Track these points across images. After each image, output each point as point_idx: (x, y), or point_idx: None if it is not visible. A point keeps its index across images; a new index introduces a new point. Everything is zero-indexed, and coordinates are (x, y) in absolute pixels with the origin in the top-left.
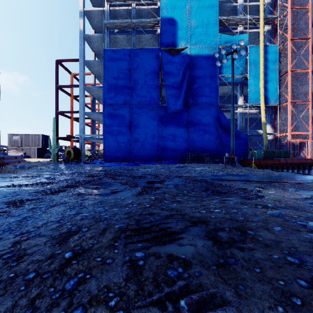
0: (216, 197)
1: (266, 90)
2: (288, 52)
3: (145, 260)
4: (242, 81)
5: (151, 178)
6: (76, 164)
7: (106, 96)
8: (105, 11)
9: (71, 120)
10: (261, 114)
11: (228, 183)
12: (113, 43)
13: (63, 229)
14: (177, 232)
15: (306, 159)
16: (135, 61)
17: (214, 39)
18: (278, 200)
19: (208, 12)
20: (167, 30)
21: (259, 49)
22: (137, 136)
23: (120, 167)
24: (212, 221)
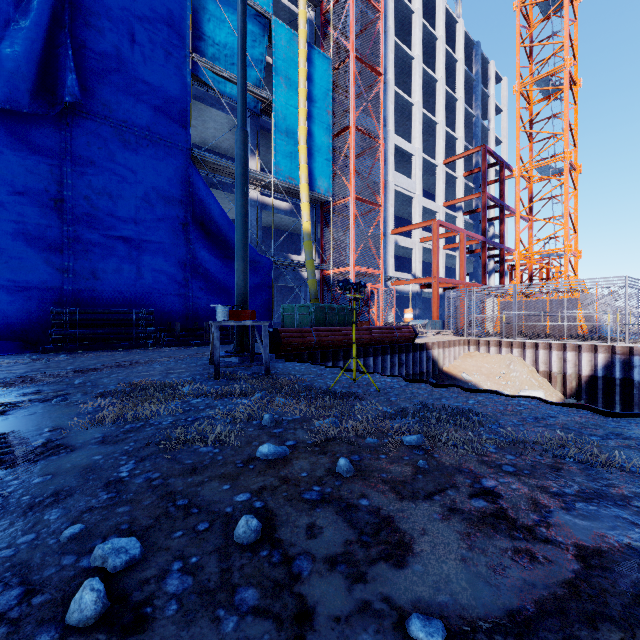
0: None
1: (311, 156)
2: (350, 82)
3: None
4: (257, 111)
5: None
6: None
7: None
8: None
9: None
10: (302, 210)
11: None
12: None
13: None
14: None
15: (402, 328)
16: None
17: None
18: None
19: None
20: None
21: (297, 42)
22: None
23: None
24: None
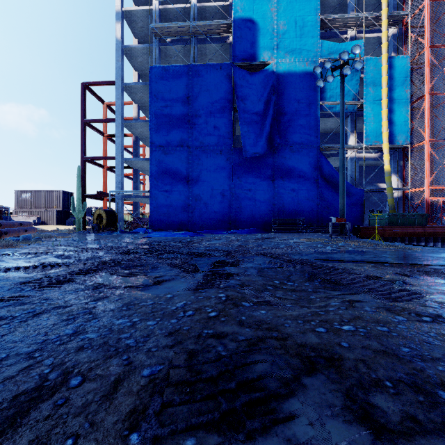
0: (333, 294)
1: (392, 124)
2: (425, 66)
3: None
4: (354, 111)
5: (220, 256)
6: (109, 234)
7: (154, 135)
8: (152, 10)
9: (104, 170)
10: (384, 159)
11: (345, 266)
12: (164, 57)
13: (29, 378)
14: (277, 394)
15: None
16: (196, 83)
17: (313, 48)
18: None
19: (303, 9)
20: (244, 36)
21: (380, 62)
22: (198, 192)
23: (173, 239)
24: (346, 359)
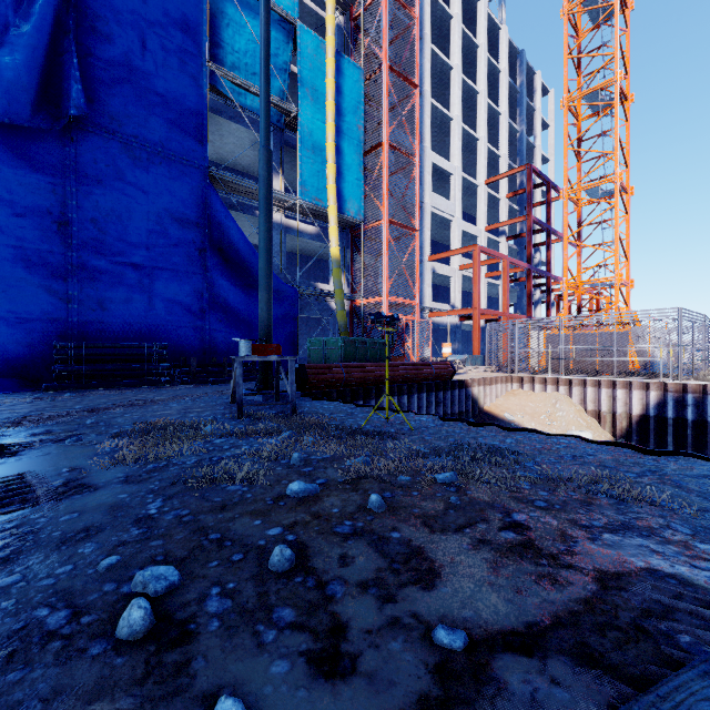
0: None
1: (340, 175)
2: (383, 95)
3: None
4: (281, 126)
5: None
6: None
7: None
8: None
9: None
10: (330, 235)
11: None
12: None
13: None
14: None
15: (439, 363)
16: None
17: None
18: None
19: None
20: None
21: (324, 50)
22: None
23: None
24: None
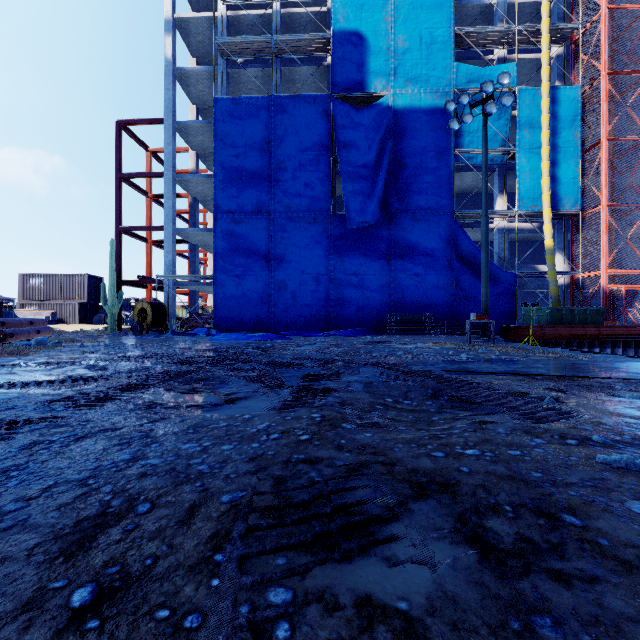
0: (462, 414)
1: (555, 181)
2: (601, 101)
3: (296, 621)
4: (503, 163)
5: (314, 367)
6: (157, 336)
7: (220, 195)
8: (217, 18)
9: (147, 245)
10: (544, 231)
11: (483, 379)
12: (235, 85)
13: (89, 505)
14: (379, 518)
15: None
16: (280, 122)
17: (446, 74)
18: (611, 424)
19: (431, 19)
20: (347, 56)
21: (540, 94)
22: (283, 277)
23: (248, 344)
24: (464, 484)
